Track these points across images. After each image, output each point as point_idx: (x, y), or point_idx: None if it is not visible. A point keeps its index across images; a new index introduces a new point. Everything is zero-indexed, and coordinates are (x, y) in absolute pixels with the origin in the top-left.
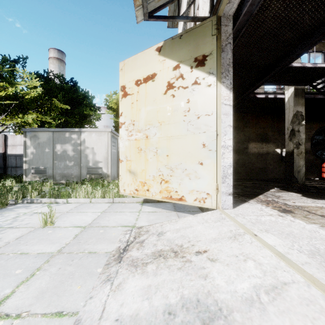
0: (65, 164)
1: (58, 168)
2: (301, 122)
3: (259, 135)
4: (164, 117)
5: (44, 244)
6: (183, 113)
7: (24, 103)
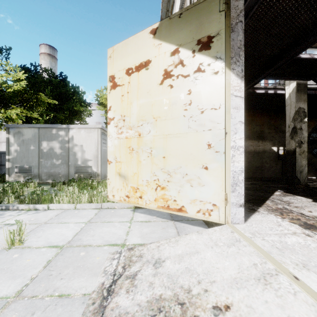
0: (52, 162)
1: (44, 167)
2: (303, 119)
3: (255, 133)
4: (160, 112)
5: (2, 280)
6: (183, 107)
7: (6, 97)
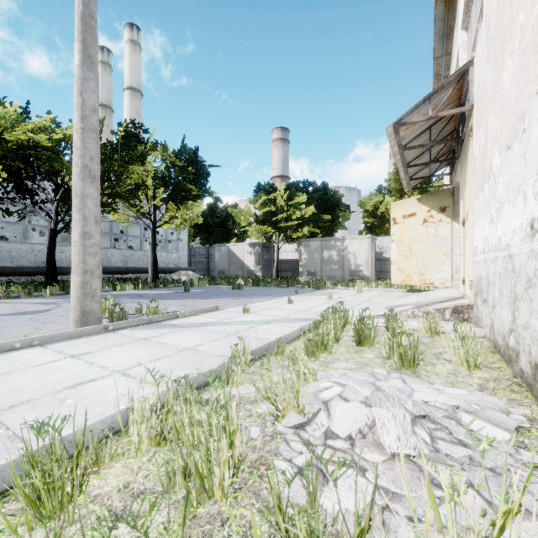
0: (331, 267)
1: (325, 271)
2: None
3: None
4: (421, 238)
5: (366, 295)
6: (433, 236)
7: (305, 221)
